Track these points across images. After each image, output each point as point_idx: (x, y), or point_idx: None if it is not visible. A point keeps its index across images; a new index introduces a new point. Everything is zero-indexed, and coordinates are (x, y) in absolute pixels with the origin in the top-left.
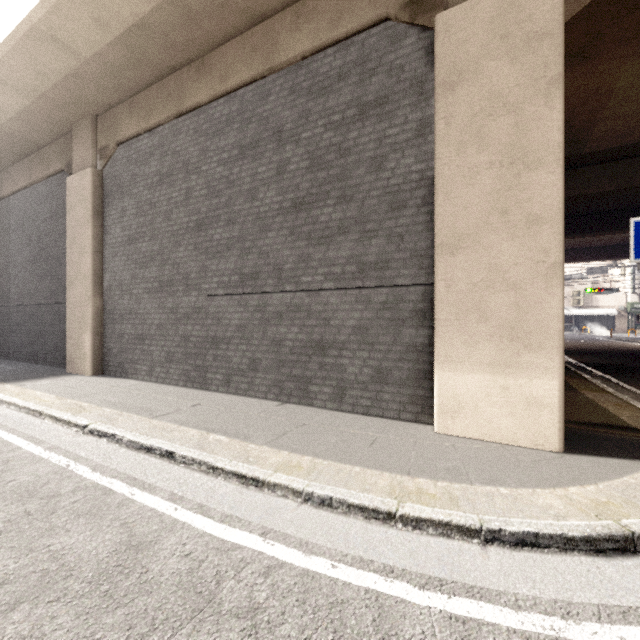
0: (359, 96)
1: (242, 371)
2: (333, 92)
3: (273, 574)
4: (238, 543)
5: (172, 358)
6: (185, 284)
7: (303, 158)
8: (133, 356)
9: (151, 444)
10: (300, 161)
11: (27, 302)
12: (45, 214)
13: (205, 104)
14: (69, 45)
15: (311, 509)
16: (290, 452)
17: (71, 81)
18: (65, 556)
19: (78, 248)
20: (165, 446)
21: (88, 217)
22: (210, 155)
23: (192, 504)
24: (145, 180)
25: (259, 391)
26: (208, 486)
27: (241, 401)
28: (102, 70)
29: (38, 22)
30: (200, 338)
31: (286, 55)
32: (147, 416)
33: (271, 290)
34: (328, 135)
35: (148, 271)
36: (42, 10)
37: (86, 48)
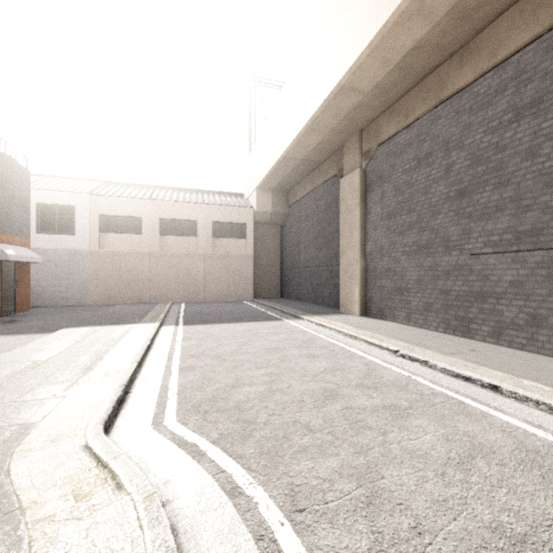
0: None
1: (517, 326)
2: None
3: None
4: None
5: (430, 308)
6: (444, 246)
7: None
8: (392, 304)
9: (469, 375)
10: None
11: (311, 265)
12: (322, 207)
13: (468, 85)
14: (359, 88)
15: None
16: None
17: (352, 112)
18: (475, 437)
19: (349, 226)
20: (484, 379)
21: (357, 204)
22: (474, 128)
23: None
24: (403, 167)
25: (543, 348)
26: None
27: (522, 354)
28: (375, 95)
29: (345, 82)
30: (462, 292)
31: None
32: (437, 352)
33: None
34: None
35: (406, 238)
36: (349, 73)
37: (369, 85)
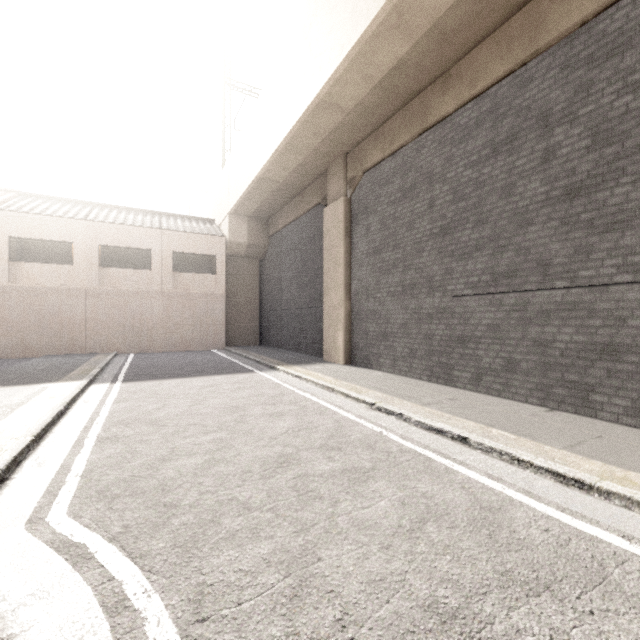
0: None
1: (494, 371)
2: (631, 47)
3: None
4: (598, 537)
5: (415, 354)
6: (428, 286)
7: (581, 137)
8: (377, 351)
9: (440, 427)
10: (576, 141)
11: (293, 306)
12: (306, 239)
13: (450, 114)
14: (340, 105)
15: None
16: (604, 463)
17: (334, 132)
18: (433, 498)
19: (333, 263)
20: (455, 431)
21: (341, 237)
22: (456, 161)
23: (515, 487)
24: (388, 198)
25: (517, 393)
26: (520, 475)
27: (498, 401)
28: (358, 115)
29: (323, 96)
30: (444, 337)
31: (557, 30)
32: (415, 403)
33: (533, 288)
34: (623, 101)
35: (391, 277)
36: (328, 86)
37: (351, 102)
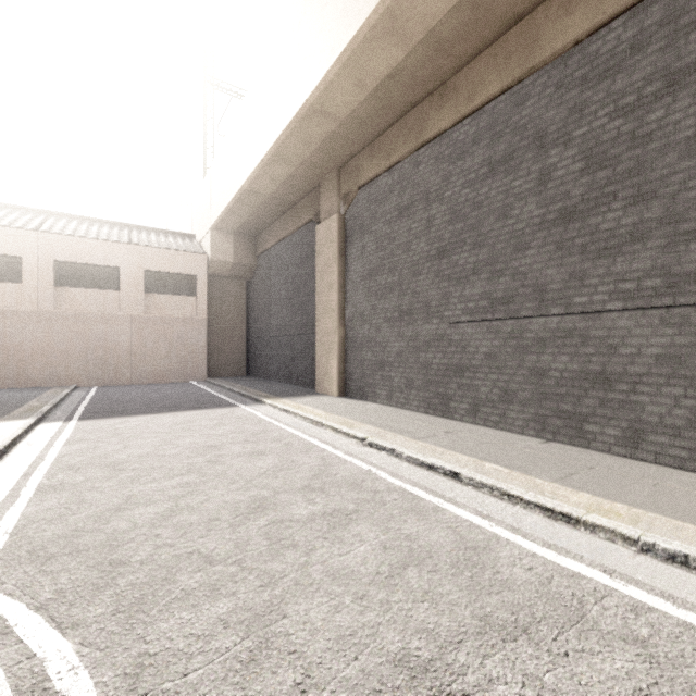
0: (667, 64)
1: (492, 402)
2: (622, 70)
3: (644, 614)
4: (580, 573)
5: (412, 385)
6: (425, 312)
7: (575, 160)
8: (373, 381)
9: (432, 462)
10: (571, 164)
11: (283, 333)
12: (297, 259)
13: (448, 129)
14: (331, 113)
15: (655, 562)
16: (592, 495)
17: (327, 143)
18: (417, 540)
19: (326, 285)
20: (447, 466)
21: (334, 257)
22: (453, 180)
23: (503, 525)
24: (384, 216)
25: (514, 425)
26: (510, 511)
27: (494, 433)
28: (352, 126)
29: (313, 102)
30: (442, 366)
31: (552, 48)
32: (409, 437)
33: (530, 314)
34: (614, 124)
35: (387, 302)
36: (318, 92)
37: (344, 111)
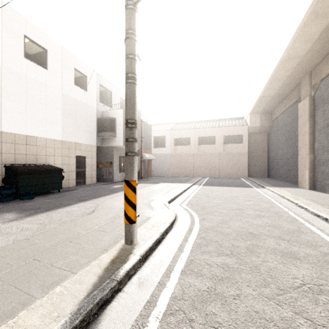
0: None
1: None
2: None
3: None
4: None
5: None
6: None
7: None
8: (328, 182)
9: (319, 214)
10: None
11: (284, 157)
12: (290, 121)
13: None
14: (295, 56)
15: None
16: None
17: (298, 66)
18: (280, 225)
19: (302, 133)
20: (325, 216)
21: (306, 119)
22: None
23: (325, 233)
24: None
25: None
26: None
27: None
28: (310, 54)
29: (284, 57)
30: None
31: None
32: (325, 207)
33: None
34: None
35: None
36: (285, 53)
37: (302, 52)
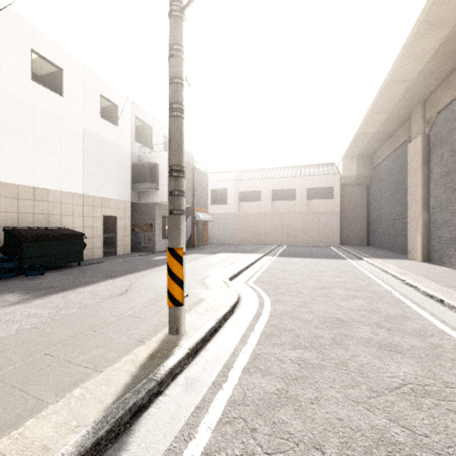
0: None
1: None
2: None
3: None
4: (451, 335)
5: None
6: None
7: None
8: (448, 252)
9: (432, 294)
10: None
11: (389, 218)
12: (397, 168)
13: None
14: (403, 79)
15: None
16: None
17: (407, 93)
18: (379, 309)
19: (413, 185)
20: (440, 297)
21: (419, 165)
22: None
23: (439, 319)
24: None
25: None
26: (455, 318)
27: None
28: (423, 78)
29: (387, 81)
30: None
31: None
32: (441, 285)
33: None
34: None
35: None
36: (389, 75)
37: (412, 75)
